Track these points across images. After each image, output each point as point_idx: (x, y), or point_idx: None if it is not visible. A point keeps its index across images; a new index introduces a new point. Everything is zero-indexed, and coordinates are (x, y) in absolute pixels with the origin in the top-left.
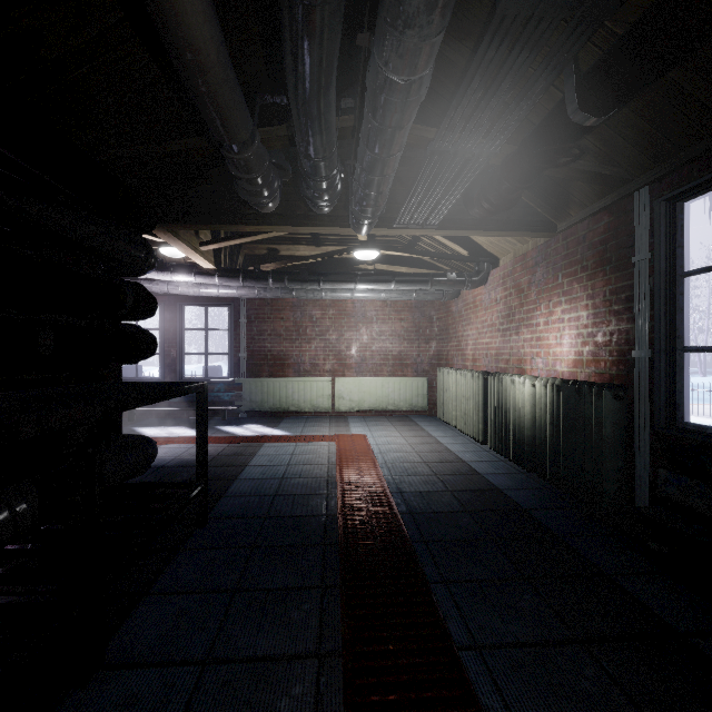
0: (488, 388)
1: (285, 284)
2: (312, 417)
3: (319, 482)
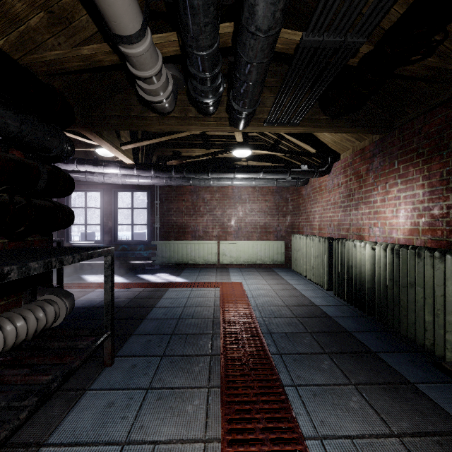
0: (333, 250)
1: (183, 174)
2: (204, 268)
3: (207, 322)
